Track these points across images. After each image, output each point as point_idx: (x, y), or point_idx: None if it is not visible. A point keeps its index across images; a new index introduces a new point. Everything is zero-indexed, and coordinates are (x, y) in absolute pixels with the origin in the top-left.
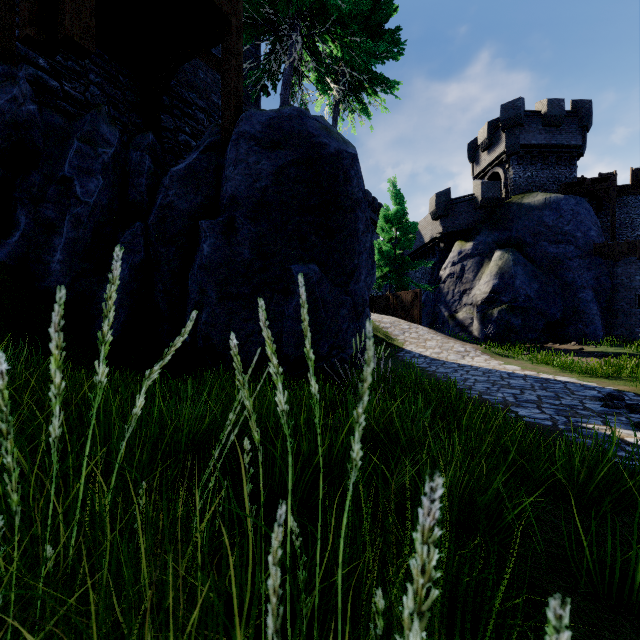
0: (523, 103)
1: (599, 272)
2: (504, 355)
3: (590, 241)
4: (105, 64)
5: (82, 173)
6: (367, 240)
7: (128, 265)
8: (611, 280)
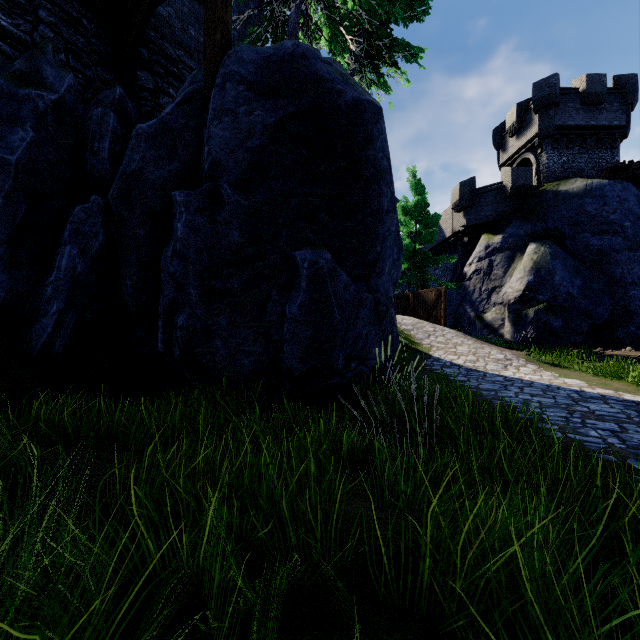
0: (558, 80)
1: None
2: (553, 364)
3: None
4: (63, 2)
5: (1, 120)
6: (392, 222)
7: (80, 251)
8: None
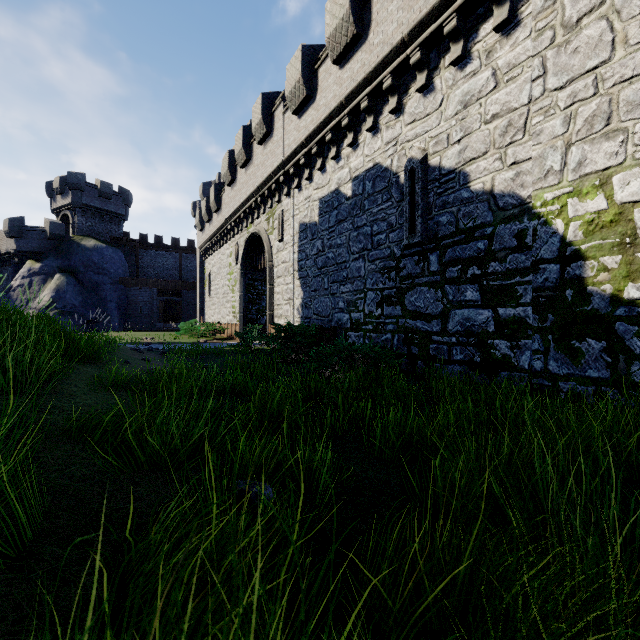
0: (84, 177)
1: (121, 293)
2: None
3: (118, 275)
4: None
5: None
6: None
7: None
8: (128, 298)
